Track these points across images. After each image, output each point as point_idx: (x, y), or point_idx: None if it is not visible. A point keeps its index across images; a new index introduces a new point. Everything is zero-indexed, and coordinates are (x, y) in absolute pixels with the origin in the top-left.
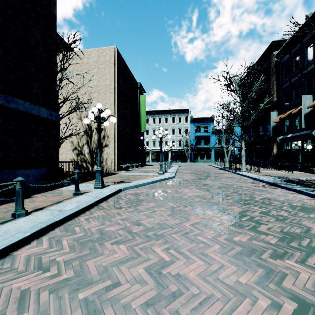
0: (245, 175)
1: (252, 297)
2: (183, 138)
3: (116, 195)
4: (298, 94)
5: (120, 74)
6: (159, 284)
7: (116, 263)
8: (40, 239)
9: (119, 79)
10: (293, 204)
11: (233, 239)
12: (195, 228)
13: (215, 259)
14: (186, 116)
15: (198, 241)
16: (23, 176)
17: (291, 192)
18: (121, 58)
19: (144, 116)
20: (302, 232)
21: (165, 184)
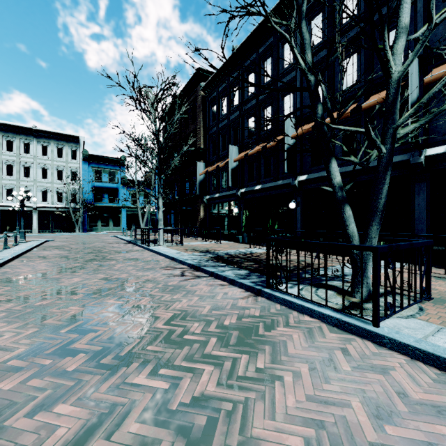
0: (160, 253)
1: None
2: (67, 187)
3: None
4: (225, 144)
5: None
6: None
7: None
8: None
9: None
10: (225, 320)
11: None
12: None
13: None
14: (74, 149)
15: None
16: None
17: (220, 283)
18: None
19: None
20: None
21: None
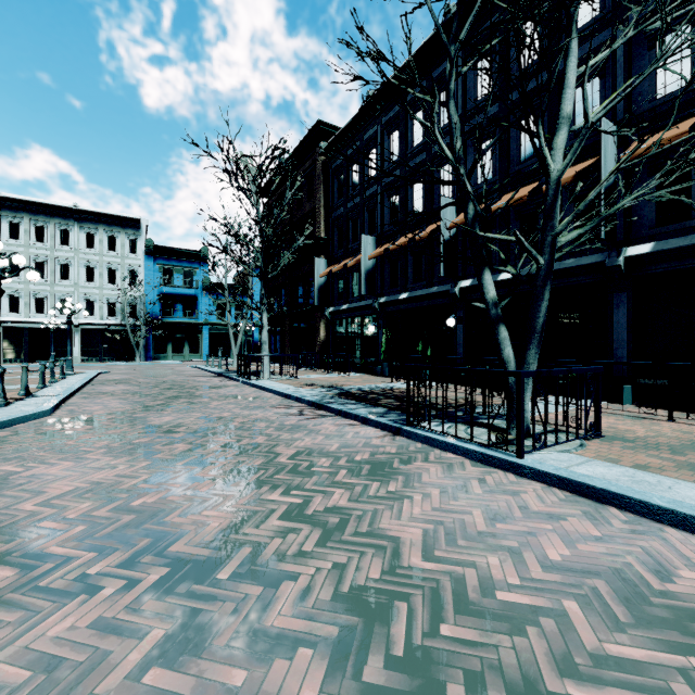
0: (267, 389)
1: None
2: (123, 294)
3: None
4: (356, 232)
5: None
6: None
7: None
8: None
9: None
10: (356, 456)
11: None
12: None
13: None
14: (132, 238)
15: None
16: None
17: (350, 423)
18: None
19: None
20: (385, 569)
21: None
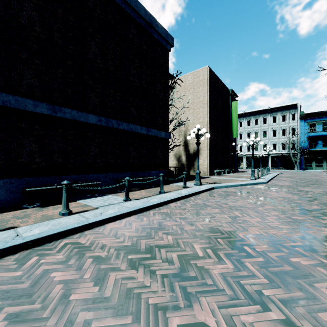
0: None
1: (281, 230)
2: (288, 139)
3: (210, 190)
4: None
5: (212, 88)
6: (233, 220)
7: (213, 213)
8: (175, 202)
9: (211, 93)
10: None
11: (291, 217)
12: (265, 210)
13: (269, 220)
14: (293, 113)
15: (263, 214)
16: (154, 174)
17: None
18: (212, 74)
19: (236, 122)
20: None
21: (253, 187)
